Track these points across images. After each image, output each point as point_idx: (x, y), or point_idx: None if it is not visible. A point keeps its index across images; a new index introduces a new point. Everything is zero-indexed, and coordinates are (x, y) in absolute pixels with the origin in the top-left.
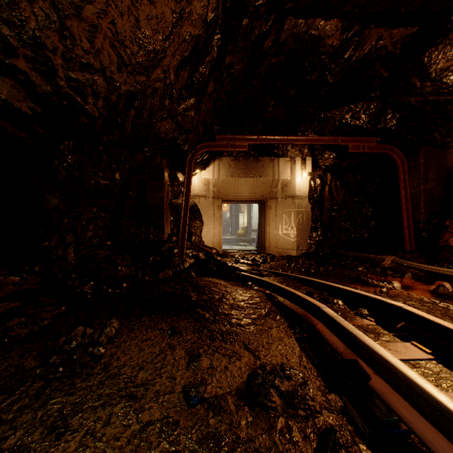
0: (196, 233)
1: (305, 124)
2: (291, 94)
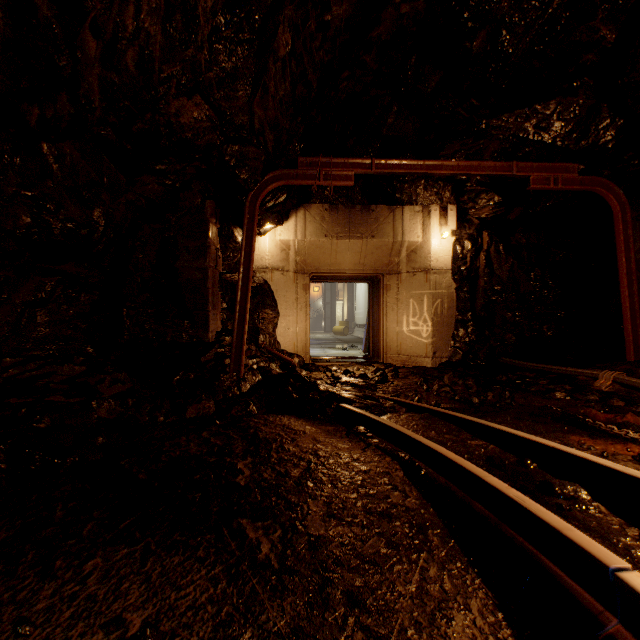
0: (266, 329)
1: (452, 144)
2: (431, 84)
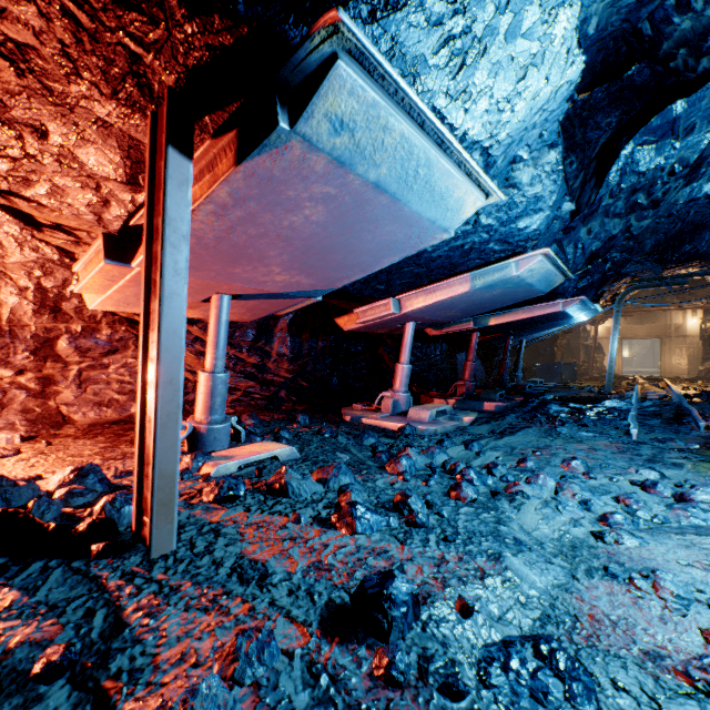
0: (599, 361)
1: (680, 295)
2: None
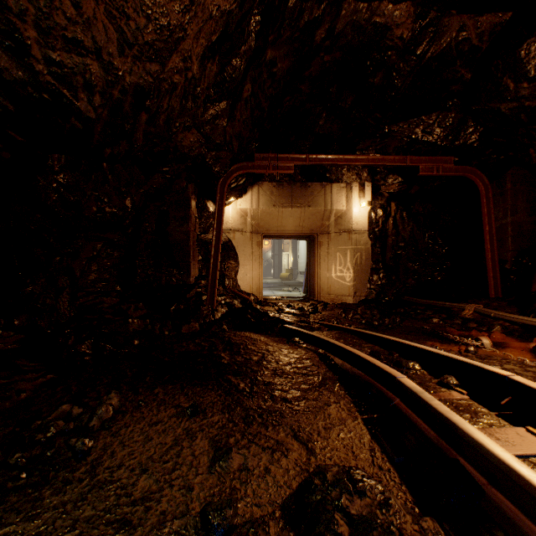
0: (230, 275)
1: (365, 141)
2: (348, 102)
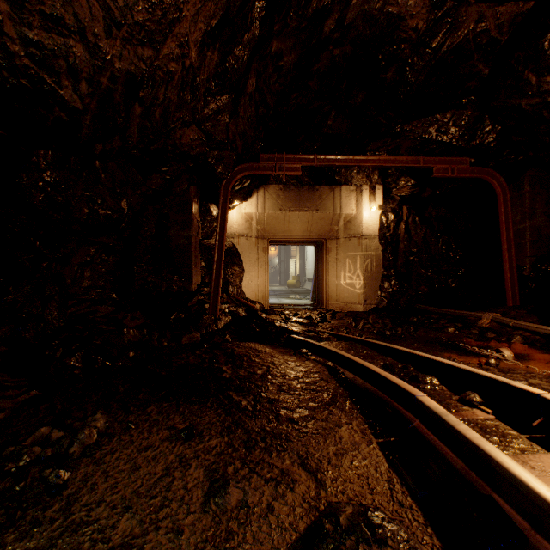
0: (234, 282)
1: (376, 141)
2: (358, 100)
